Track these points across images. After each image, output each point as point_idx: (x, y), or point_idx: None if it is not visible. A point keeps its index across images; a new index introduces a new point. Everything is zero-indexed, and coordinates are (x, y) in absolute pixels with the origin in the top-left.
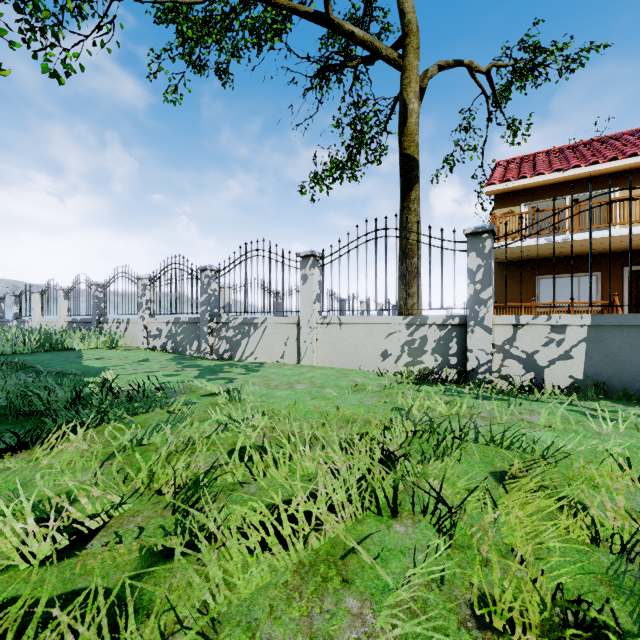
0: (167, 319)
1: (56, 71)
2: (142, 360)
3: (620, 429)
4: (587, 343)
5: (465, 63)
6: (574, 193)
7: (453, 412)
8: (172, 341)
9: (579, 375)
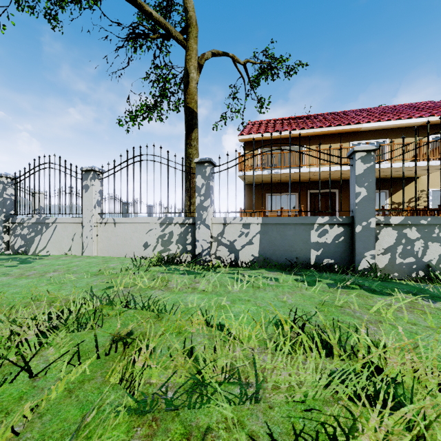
0: None
1: None
2: None
3: (243, 288)
4: (260, 234)
5: (230, 55)
6: (285, 146)
7: (151, 286)
8: None
9: (256, 254)
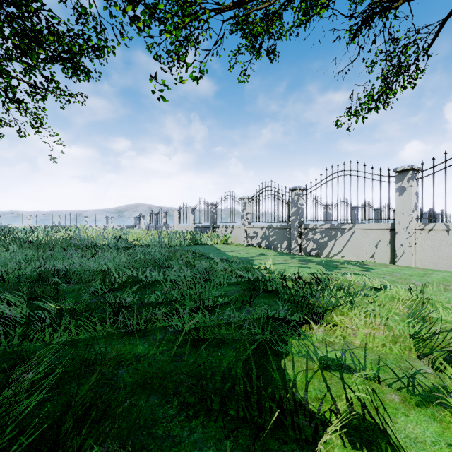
0: (262, 225)
1: (197, 76)
2: (260, 254)
3: None
4: None
5: None
6: None
7: None
8: (266, 241)
9: None
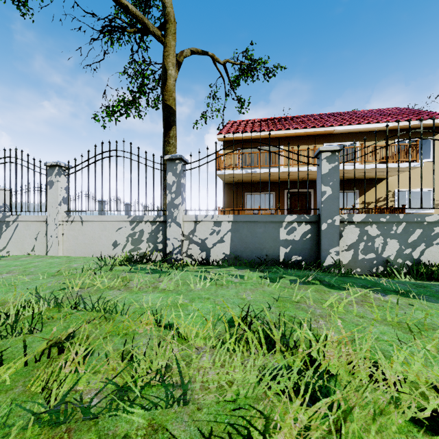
0: None
1: None
2: None
3: (206, 286)
4: (231, 232)
5: (209, 54)
6: (263, 146)
7: (111, 286)
8: None
9: (228, 252)
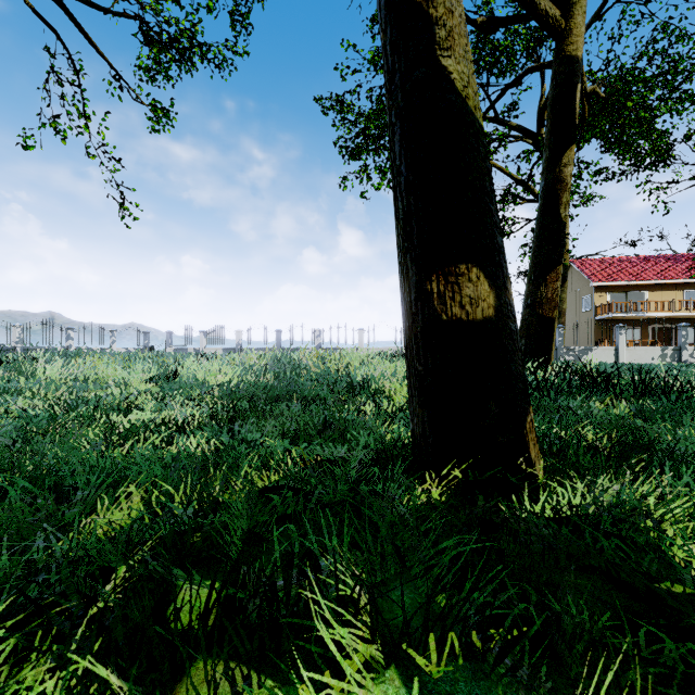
0: None
1: None
2: None
3: None
4: None
5: None
6: (630, 291)
7: None
8: None
9: None
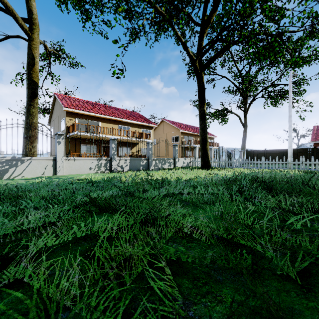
0: None
1: None
2: None
3: None
4: (129, 163)
5: (46, 45)
6: (91, 120)
7: None
8: None
9: (128, 168)
